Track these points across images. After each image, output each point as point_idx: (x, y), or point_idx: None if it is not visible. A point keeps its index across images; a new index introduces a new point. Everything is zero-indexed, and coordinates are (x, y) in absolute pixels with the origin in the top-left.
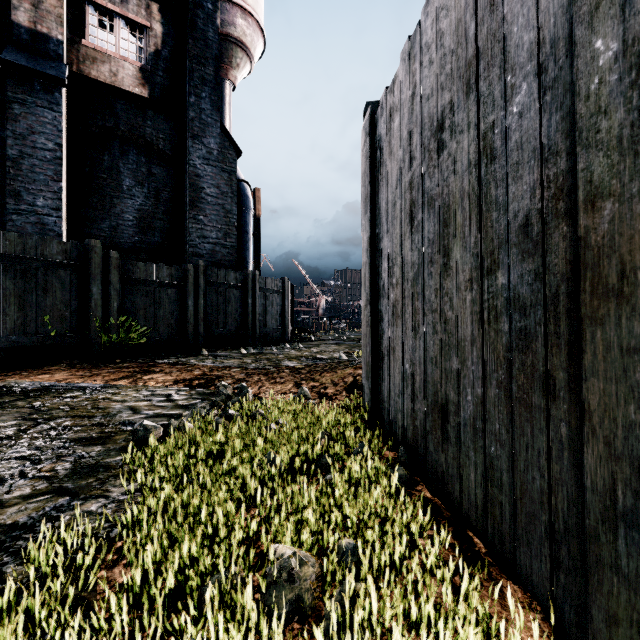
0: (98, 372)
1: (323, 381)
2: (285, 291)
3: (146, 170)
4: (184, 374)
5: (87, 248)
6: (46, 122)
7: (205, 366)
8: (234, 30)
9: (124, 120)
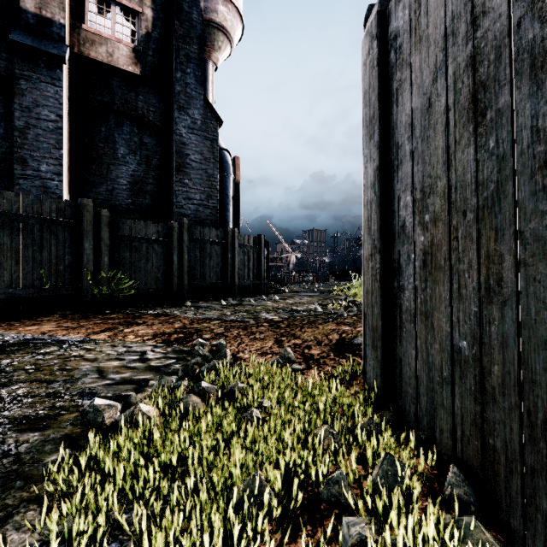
0: (84, 323)
1: (305, 338)
2: (261, 247)
3: (138, 140)
4: (165, 327)
5: (80, 207)
6: (49, 96)
7: (186, 318)
8: (216, 16)
9: (119, 95)
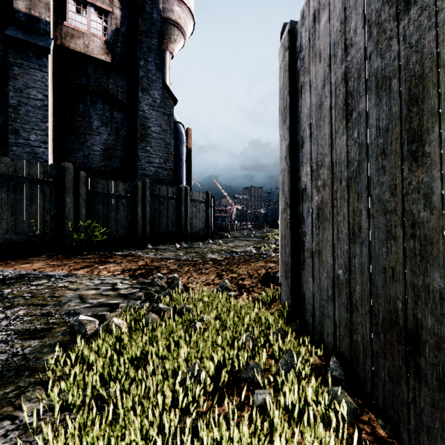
0: (67, 262)
1: (240, 272)
2: (209, 201)
3: (109, 115)
4: (131, 264)
5: (63, 169)
6: (37, 80)
7: (148, 258)
8: (172, 15)
9: (93, 79)
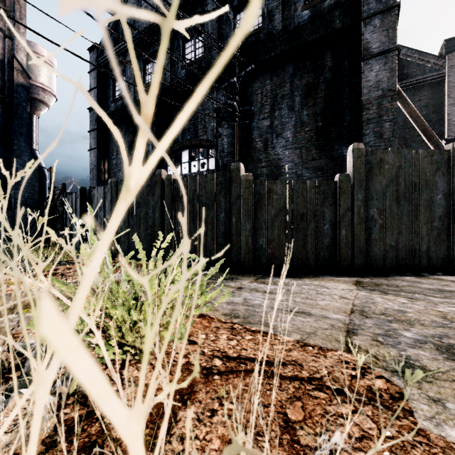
0: None
1: None
2: None
3: None
4: None
5: None
6: None
7: None
8: (38, 96)
9: None
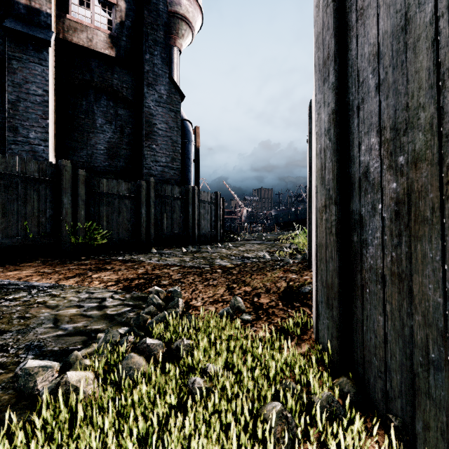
0: (59, 269)
1: (254, 285)
2: (218, 202)
3: (113, 112)
4: (129, 272)
5: (59, 167)
6: (37, 74)
7: (150, 264)
8: (180, 8)
9: (97, 74)
